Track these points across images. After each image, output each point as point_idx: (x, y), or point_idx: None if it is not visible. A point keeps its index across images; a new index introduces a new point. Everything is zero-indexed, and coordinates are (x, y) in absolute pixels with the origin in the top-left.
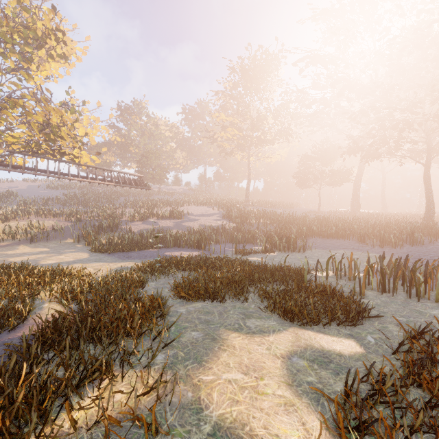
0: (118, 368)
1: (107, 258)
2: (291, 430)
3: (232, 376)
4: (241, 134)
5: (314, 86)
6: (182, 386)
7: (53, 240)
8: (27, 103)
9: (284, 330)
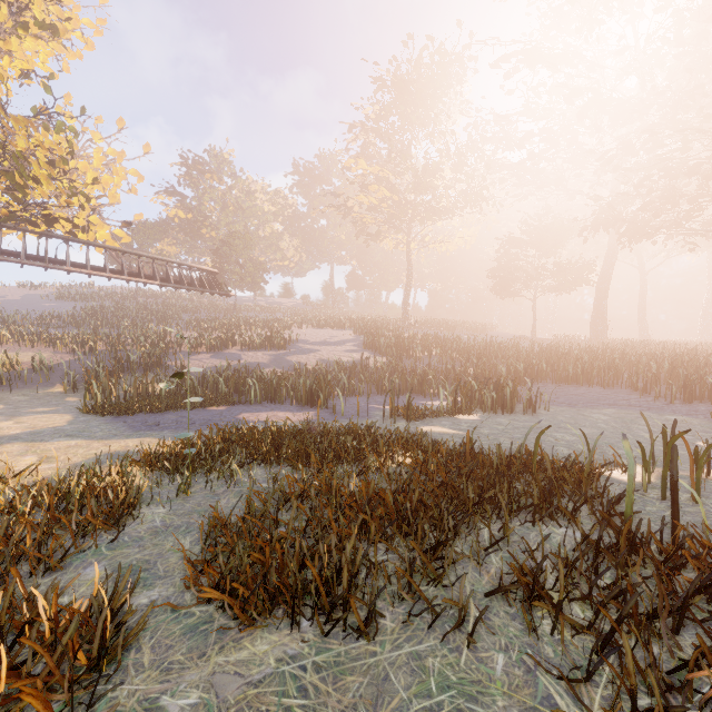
0: None
1: (102, 427)
2: None
3: None
4: (395, 197)
5: (527, 111)
6: None
7: (24, 388)
8: None
9: None
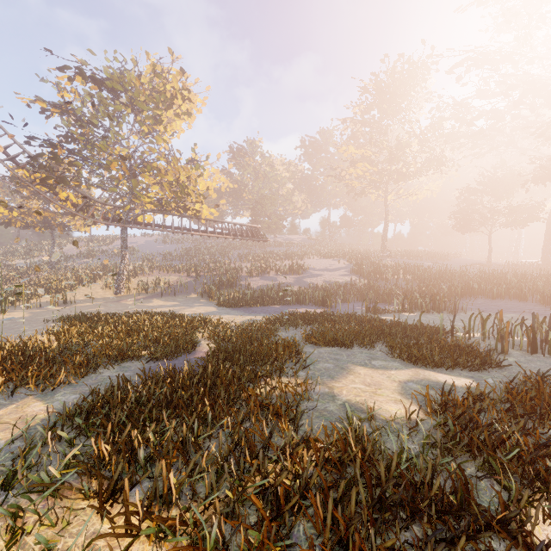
0: (274, 376)
1: (234, 312)
2: (396, 409)
3: (357, 386)
4: (374, 169)
5: (480, 94)
6: (320, 387)
7: (179, 295)
8: (160, 164)
9: (406, 369)
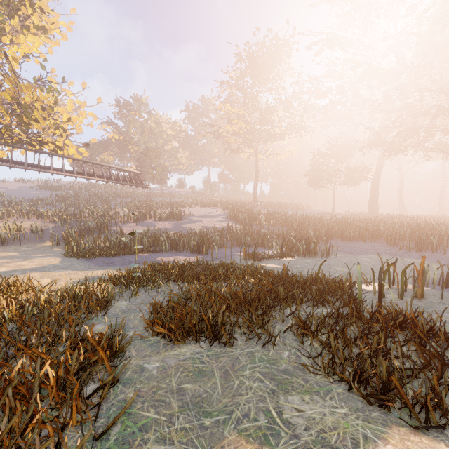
0: None
1: (80, 264)
2: None
3: None
4: (248, 127)
5: (329, 75)
6: None
7: (28, 243)
8: None
9: (379, 441)
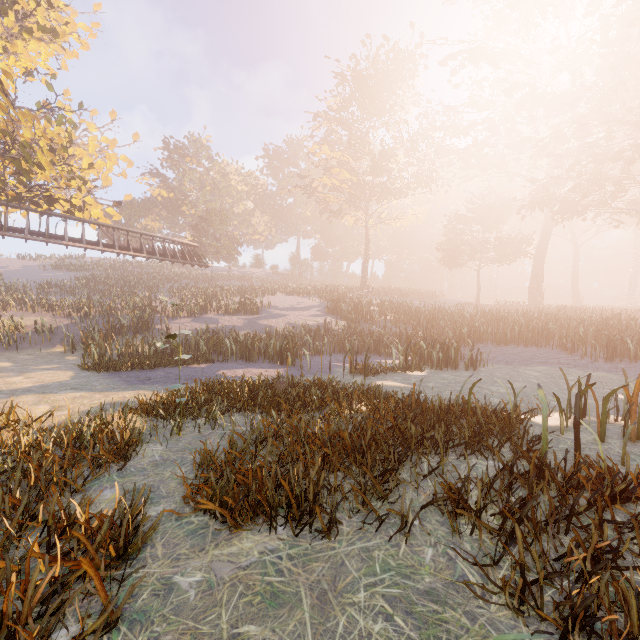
0: None
1: (101, 381)
2: None
3: None
4: (354, 179)
5: (472, 103)
6: None
7: (29, 348)
8: None
9: None
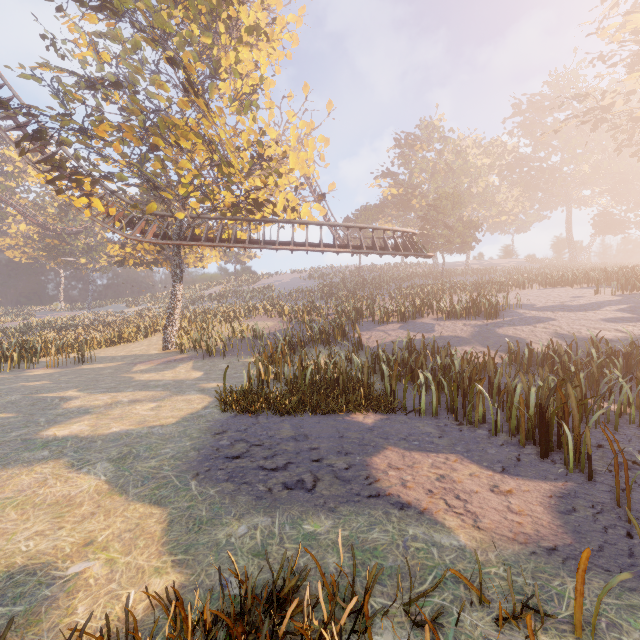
0: None
1: (181, 441)
2: None
3: None
4: None
5: None
6: None
7: (235, 355)
8: (190, 120)
9: None
